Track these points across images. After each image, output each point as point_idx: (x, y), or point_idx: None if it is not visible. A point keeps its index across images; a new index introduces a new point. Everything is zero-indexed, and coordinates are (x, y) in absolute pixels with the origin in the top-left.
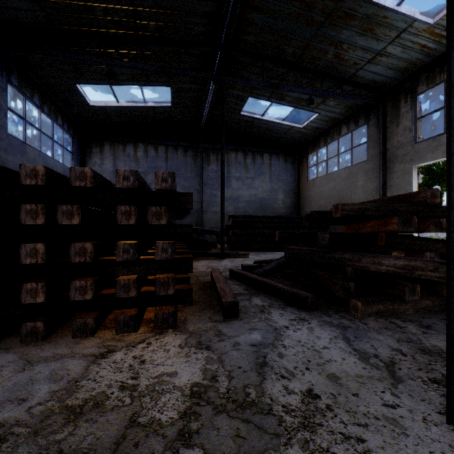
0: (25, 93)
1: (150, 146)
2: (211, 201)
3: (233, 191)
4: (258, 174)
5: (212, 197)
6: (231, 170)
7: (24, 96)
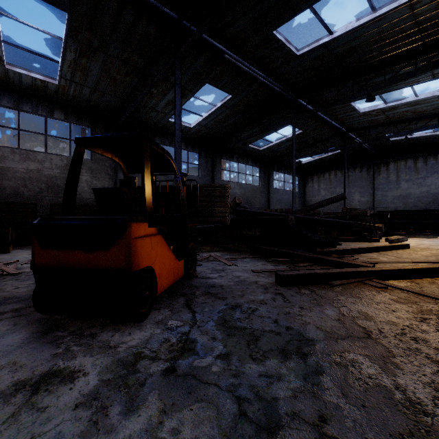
0: (279, 171)
1: (338, 171)
2: (382, 200)
3: (402, 191)
4: (430, 174)
5: (382, 197)
6: (400, 175)
7: (278, 172)
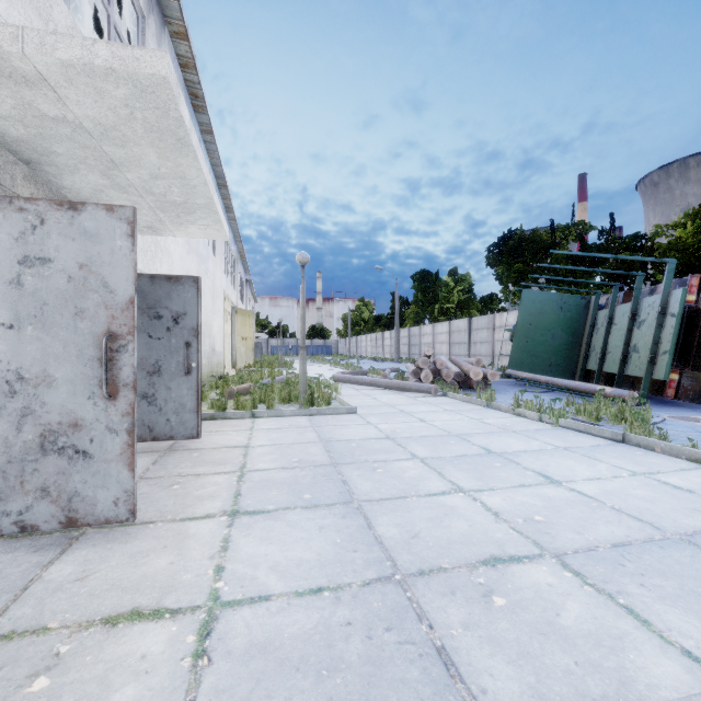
0: None
1: None
2: None
3: None
4: None
5: None
6: None
7: None
